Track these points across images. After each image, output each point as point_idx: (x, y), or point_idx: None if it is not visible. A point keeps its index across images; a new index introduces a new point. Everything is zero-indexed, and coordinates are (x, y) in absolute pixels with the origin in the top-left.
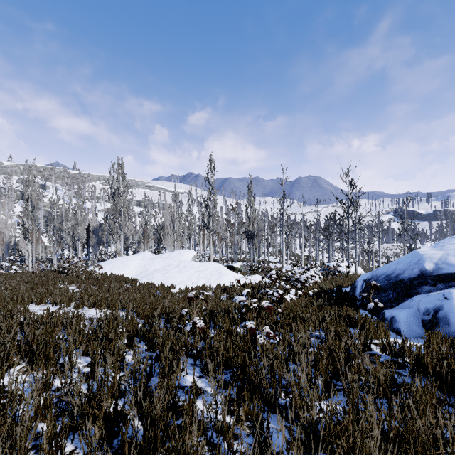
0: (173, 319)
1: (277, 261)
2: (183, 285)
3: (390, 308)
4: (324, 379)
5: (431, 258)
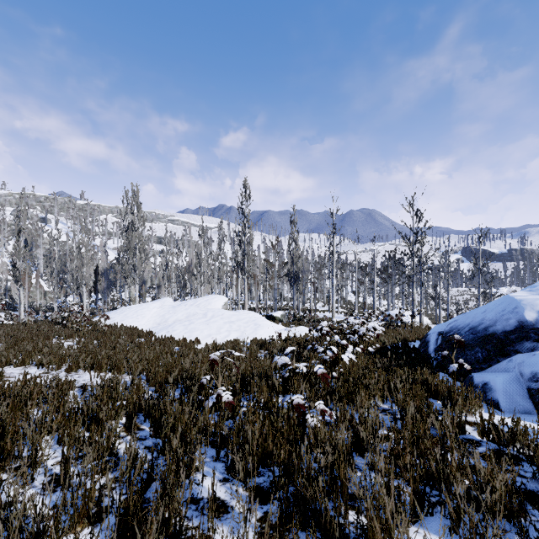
0: (192, 388)
1: (326, 310)
2: (211, 339)
3: (479, 371)
4: (413, 491)
5: (532, 305)
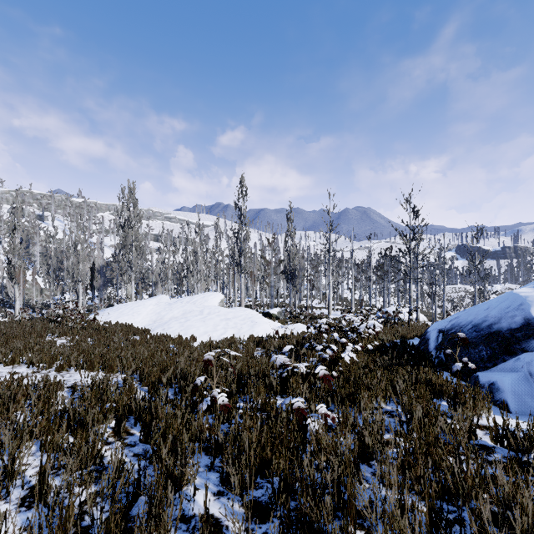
0: (186, 388)
1: (322, 307)
2: (207, 337)
3: (484, 370)
4: (429, 510)
5: None
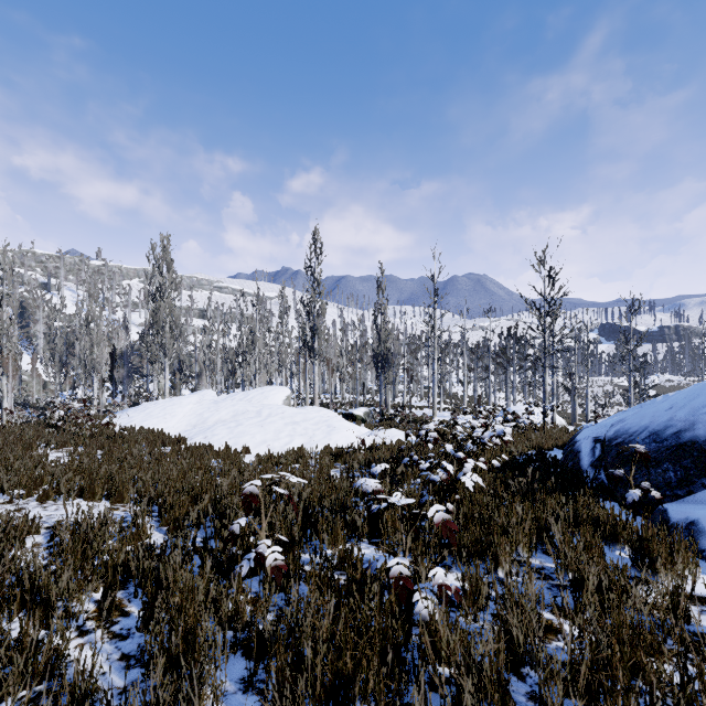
0: (224, 532)
1: (424, 406)
2: (266, 448)
3: (672, 500)
4: None
5: None
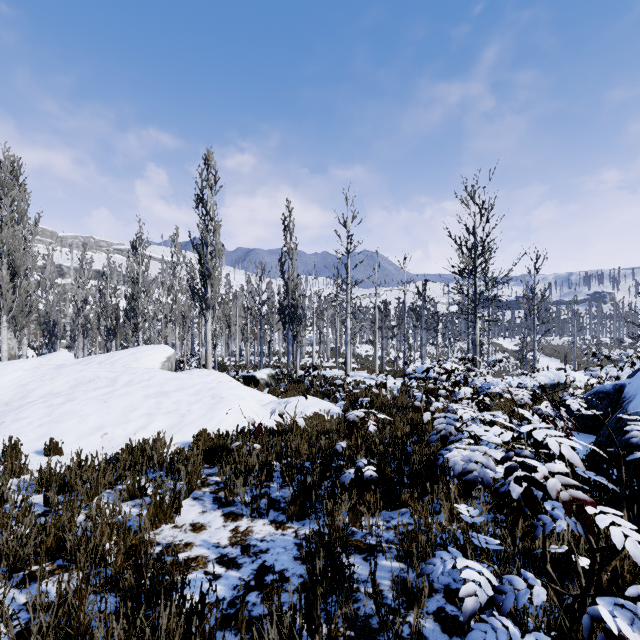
0: None
1: (332, 366)
2: (98, 439)
3: None
4: None
5: None
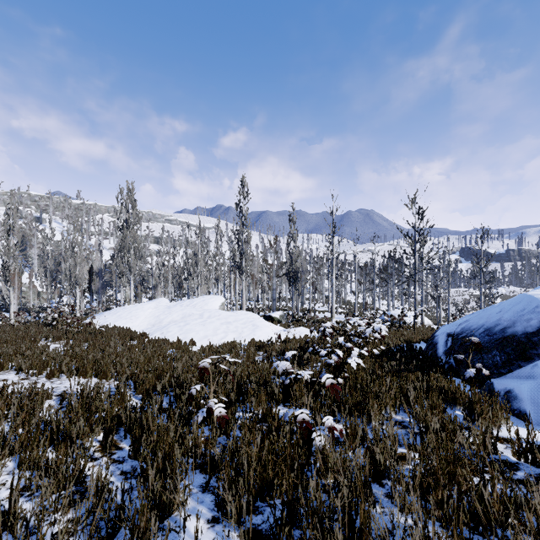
0: (182, 397)
1: (325, 310)
2: (207, 341)
3: (498, 377)
4: None
5: None
